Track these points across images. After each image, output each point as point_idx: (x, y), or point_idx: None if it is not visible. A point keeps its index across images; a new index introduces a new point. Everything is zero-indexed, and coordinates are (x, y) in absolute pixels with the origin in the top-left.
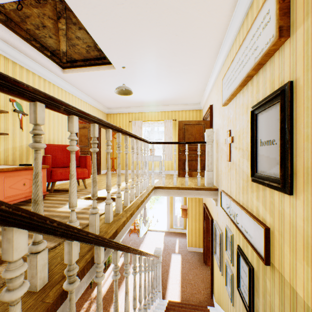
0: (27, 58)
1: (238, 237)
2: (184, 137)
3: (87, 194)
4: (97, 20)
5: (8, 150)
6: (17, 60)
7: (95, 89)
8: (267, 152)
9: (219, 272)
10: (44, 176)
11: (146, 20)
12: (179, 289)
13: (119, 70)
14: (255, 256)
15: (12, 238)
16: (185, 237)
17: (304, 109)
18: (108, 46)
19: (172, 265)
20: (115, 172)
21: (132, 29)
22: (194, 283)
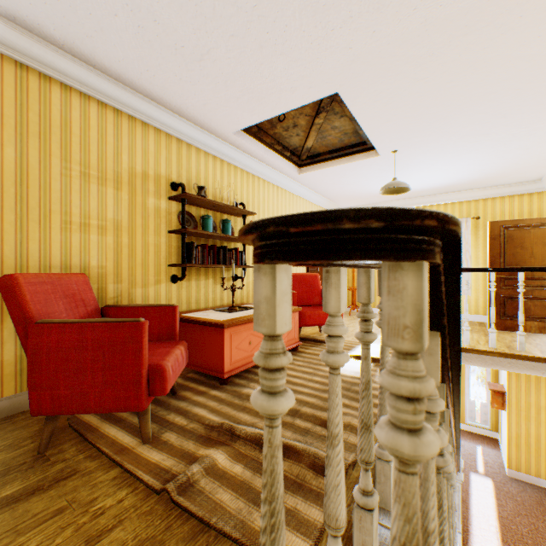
0: (264, 166)
1: None
2: (501, 253)
3: (347, 350)
4: (377, 106)
5: (249, 284)
6: (256, 171)
7: (334, 185)
8: None
9: None
10: (296, 321)
11: (460, 85)
12: (498, 544)
13: (384, 156)
14: None
15: (446, 418)
16: (496, 447)
17: None
18: (380, 131)
19: (474, 494)
20: (355, 311)
21: (430, 102)
22: (534, 545)
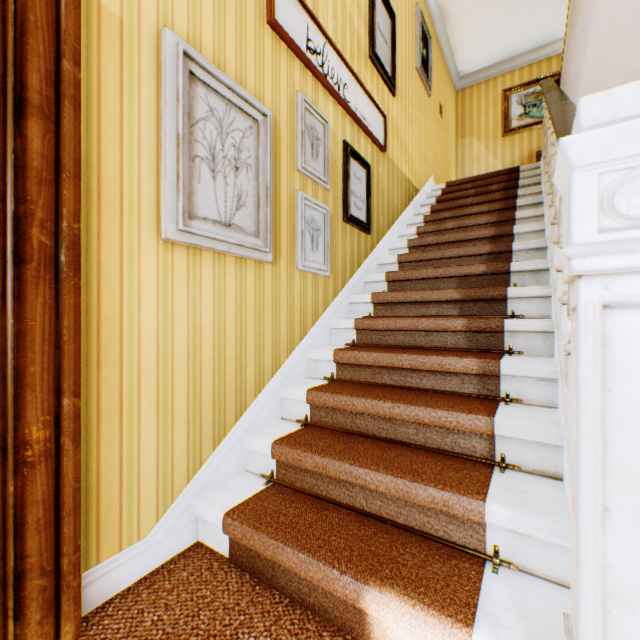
0: None
1: (343, 129)
2: None
3: None
4: None
5: None
6: None
7: None
8: (383, 47)
9: (233, 282)
10: None
11: None
12: None
13: None
14: (370, 151)
15: None
16: None
17: (396, 50)
18: None
19: None
20: None
21: None
22: None
